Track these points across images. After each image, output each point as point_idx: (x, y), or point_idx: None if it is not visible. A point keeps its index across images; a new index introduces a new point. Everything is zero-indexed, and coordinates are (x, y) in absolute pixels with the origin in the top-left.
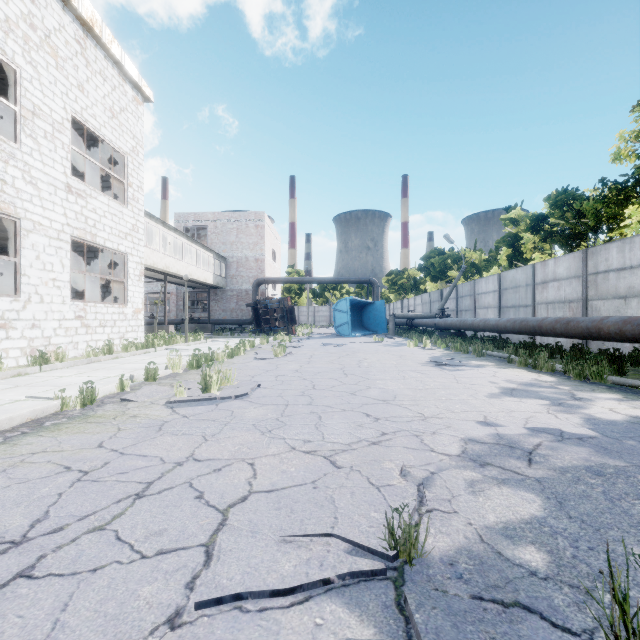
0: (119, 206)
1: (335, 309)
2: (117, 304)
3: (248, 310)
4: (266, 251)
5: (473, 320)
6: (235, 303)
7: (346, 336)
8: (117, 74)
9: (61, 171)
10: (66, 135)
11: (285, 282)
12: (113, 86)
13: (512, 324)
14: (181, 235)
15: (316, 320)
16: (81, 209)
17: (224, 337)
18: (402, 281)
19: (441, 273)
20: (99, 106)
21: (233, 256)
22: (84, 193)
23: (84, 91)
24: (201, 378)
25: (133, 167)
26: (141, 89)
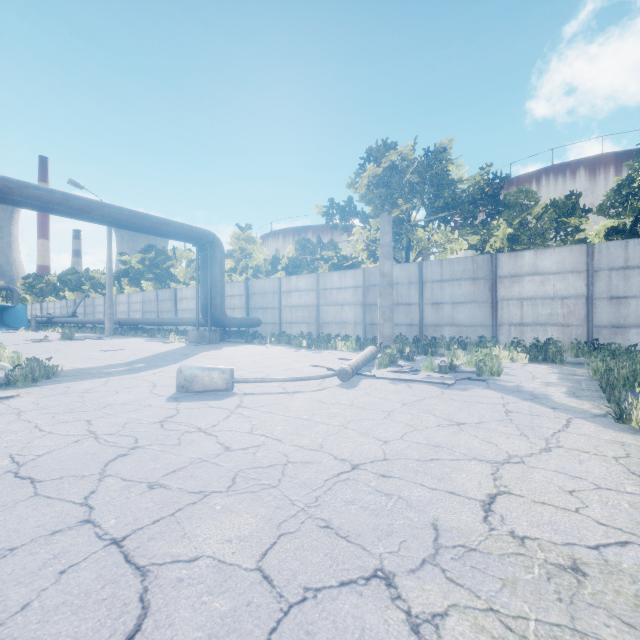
0: None
1: None
2: None
3: None
4: None
5: (85, 319)
6: None
7: None
8: None
9: None
10: None
11: None
12: None
13: (97, 321)
14: None
15: None
16: None
17: None
18: (42, 285)
19: (78, 286)
20: None
21: None
22: None
23: None
24: None
25: None
26: None
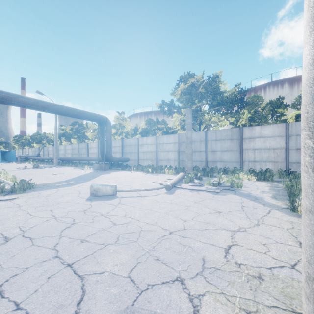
0: None
1: None
2: None
3: None
4: None
5: (44, 157)
6: None
7: None
8: None
9: None
10: None
11: None
12: None
13: (50, 158)
14: None
15: None
16: None
17: None
18: (22, 141)
19: (40, 141)
20: None
21: None
22: None
23: None
24: None
25: None
26: None
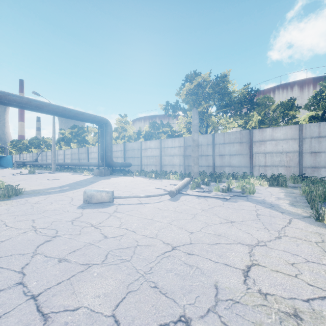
0: None
1: None
2: None
3: None
4: None
5: (42, 163)
6: None
7: None
8: None
9: None
10: None
11: None
12: None
13: (48, 163)
14: None
15: None
16: None
17: None
18: (20, 145)
19: (38, 146)
20: None
21: None
22: None
23: None
24: None
25: None
26: None
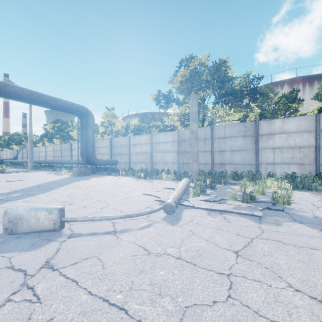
0: None
1: None
2: None
3: None
4: None
5: (20, 160)
6: None
7: None
8: None
9: None
10: None
11: None
12: None
13: (26, 161)
14: None
15: None
16: None
17: None
18: (0, 142)
19: (19, 142)
20: None
21: None
22: None
23: None
24: None
25: None
26: None
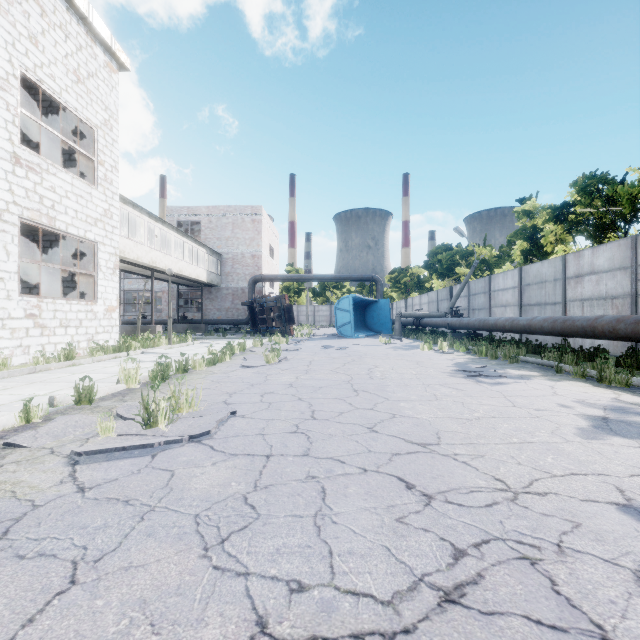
0: (87, 186)
1: (337, 308)
2: (84, 301)
3: (244, 309)
4: (263, 247)
5: (496, 319)
6: (230, 302)
7: (349, 337)
8: (84, 32)
9: (5, 137)
10: (12, 94)
11: (283, 279)
12: (78, 45)
13: (551, 324)
14: (170, 228)
15: (316, 320)
16: (34, 186)
17: (216, 338)
18: (405, 279)
19: (448, 270)
20: (59, 66)
21: (228, 252)
22: (38, 167)
23: (38, 45)
24: (140, 406)
25: (105, 143)
26: (115, 54)
